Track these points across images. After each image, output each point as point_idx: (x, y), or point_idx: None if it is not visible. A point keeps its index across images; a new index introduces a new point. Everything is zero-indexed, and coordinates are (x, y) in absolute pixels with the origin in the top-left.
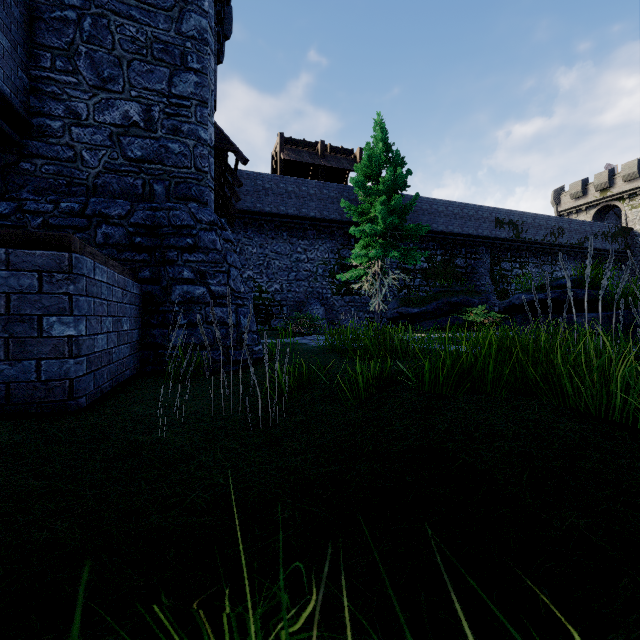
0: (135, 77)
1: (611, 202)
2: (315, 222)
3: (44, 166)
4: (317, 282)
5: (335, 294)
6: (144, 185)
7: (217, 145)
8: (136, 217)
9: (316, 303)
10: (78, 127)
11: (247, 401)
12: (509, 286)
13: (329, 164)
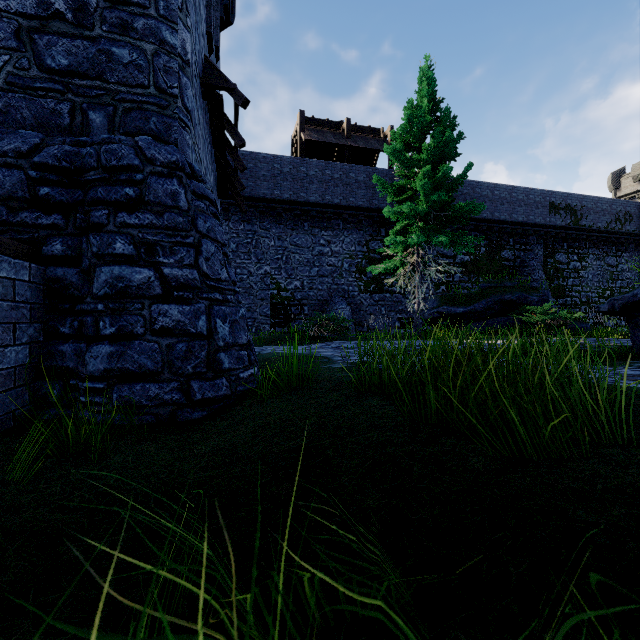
0: None
1: None
2: (340, 210)
3: None
4: (342, 278)
5: (363, 292)
6: (73, 112)
7: (205, 80)
8: (44, 154)
9: (341, 302)
10: None
11: None
12: (565, 281)
13: (356, 144)
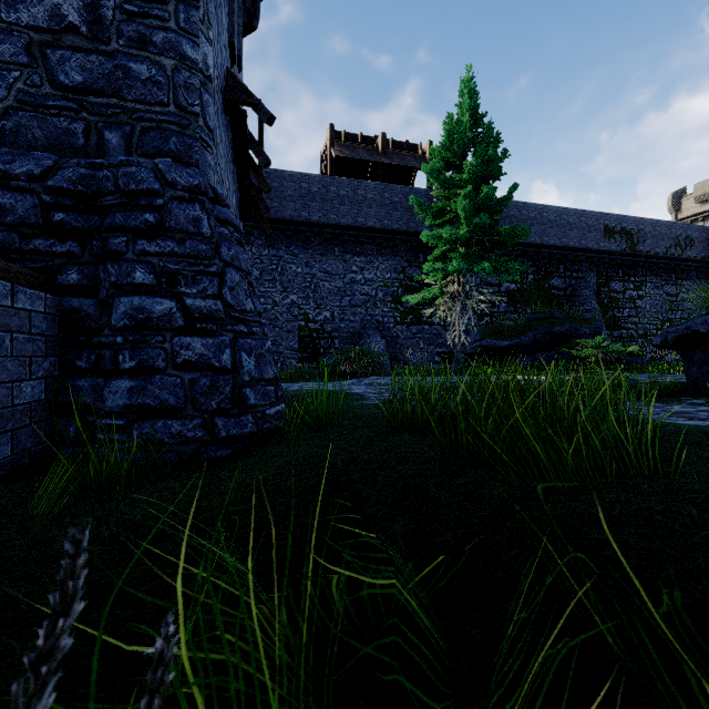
0: None
1: None
2: (374, 234)
3: None
4: (376, 308)
5: (399, 323)
6: (87, 132)
7: (228, 95)
8: (59, 177)
9: (375, 334)
10: None
11: None
12: (620, 312)
13: (391, 161)
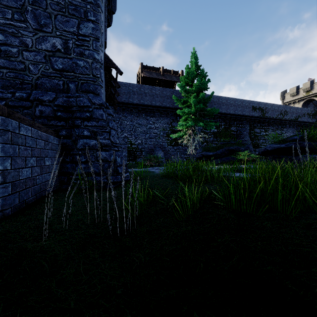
0: (59, 24)
1: (311, 97)
2: (159, 108)
3: (7, 73)
4: (160, 139)
5: (169, 145)
6: (64, 84)
7: (106, 64)
8: (58, 101)
9: (159, 150)
10: (27, 51)
11: (109, 217)
12: (259, 141)
13: (166, 78)
